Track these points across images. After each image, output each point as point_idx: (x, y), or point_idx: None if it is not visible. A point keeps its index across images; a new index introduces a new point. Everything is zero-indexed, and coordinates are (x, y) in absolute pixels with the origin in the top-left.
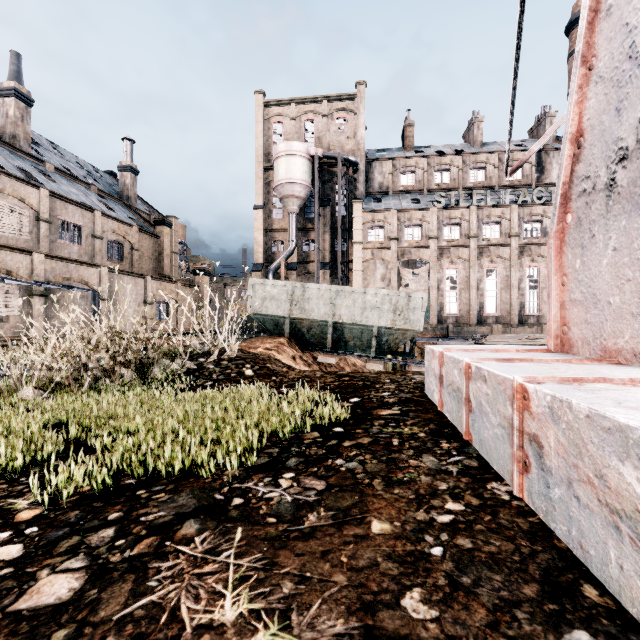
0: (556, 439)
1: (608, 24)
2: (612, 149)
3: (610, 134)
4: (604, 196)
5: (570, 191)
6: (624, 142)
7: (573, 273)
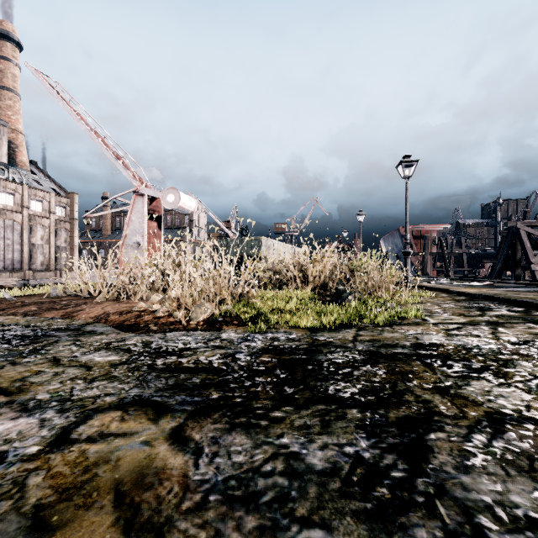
0: (140, 274)
1: (132, 222)
2: (132, 240)
3: (132, 238)
4: (131, 246)
5: (124, 242)
6: (134, 241)
7: (125, 256)
